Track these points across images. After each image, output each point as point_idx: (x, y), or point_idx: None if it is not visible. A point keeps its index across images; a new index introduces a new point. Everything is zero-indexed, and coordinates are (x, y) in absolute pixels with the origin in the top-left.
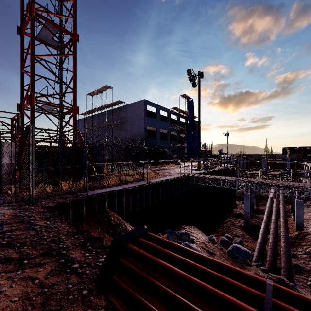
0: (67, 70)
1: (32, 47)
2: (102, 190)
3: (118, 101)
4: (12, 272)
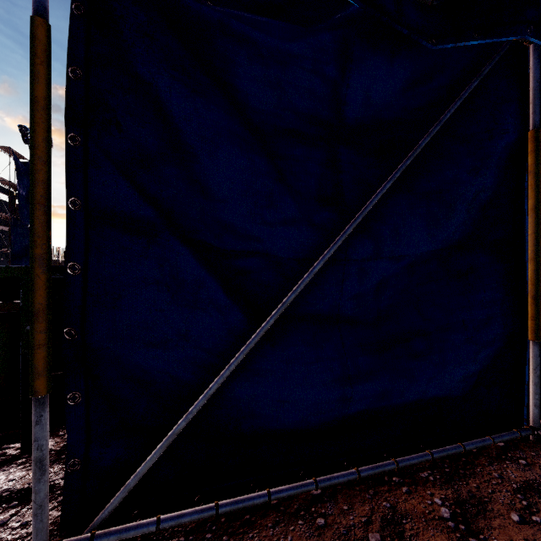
0: None
1: None
2: None
3: None
4: None
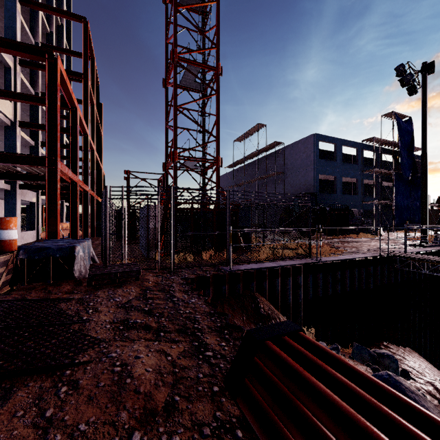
0: (209, 114)
1: (175, 98)
2: (248, 265)
3: (274, 143)
4: (150, 341)
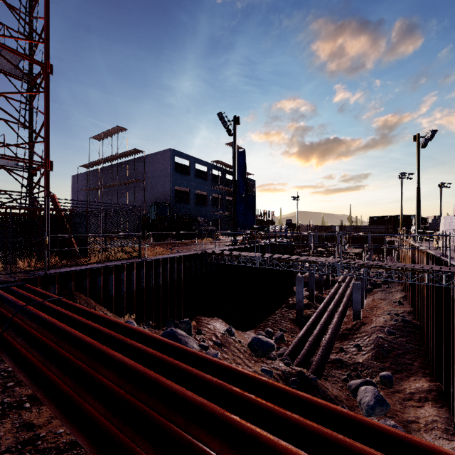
0: (37, 111)
1: None
2: (71, 268)
3: (134, 150)
4: None
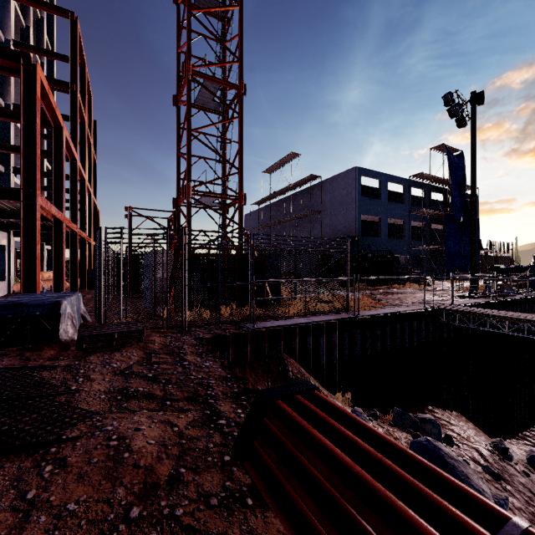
0: (231, 141)
1: (188, 120)
2: (276, 322)
3: (310, 177)
4: (154, 412)
